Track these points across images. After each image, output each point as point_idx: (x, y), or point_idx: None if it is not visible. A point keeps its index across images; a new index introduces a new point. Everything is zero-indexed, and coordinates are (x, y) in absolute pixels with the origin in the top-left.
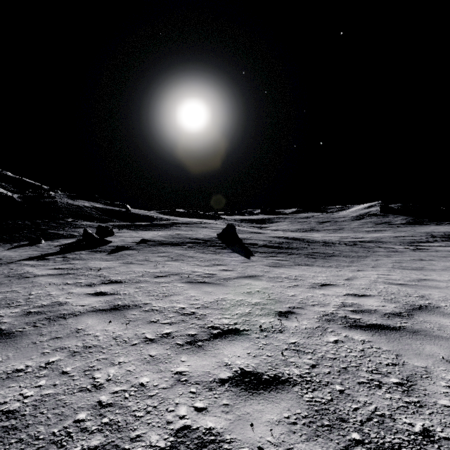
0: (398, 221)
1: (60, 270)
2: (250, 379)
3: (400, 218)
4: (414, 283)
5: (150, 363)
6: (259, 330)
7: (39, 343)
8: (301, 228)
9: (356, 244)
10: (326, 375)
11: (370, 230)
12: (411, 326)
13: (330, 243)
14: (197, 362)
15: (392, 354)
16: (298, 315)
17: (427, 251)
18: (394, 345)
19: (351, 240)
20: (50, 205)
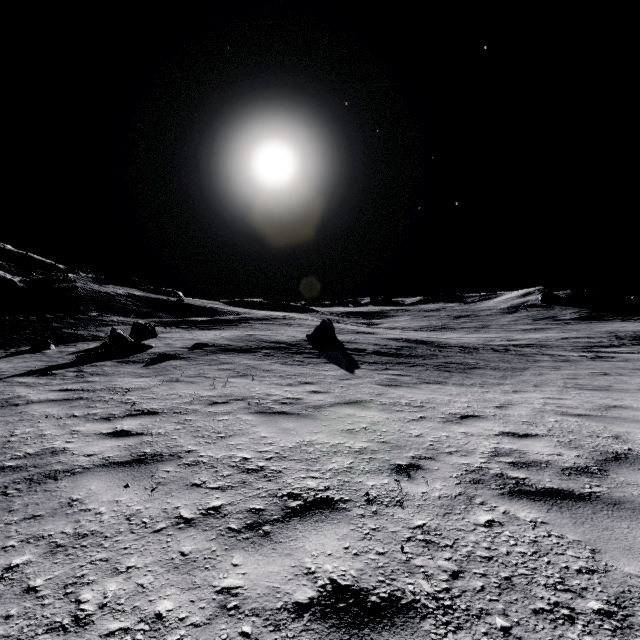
0: (567, 315)
1: (68, 392)
2: (347, 603)
3: (570, 311)
4: (600, 412)
5: (179, 569)
6: (364, 502)
7: (3, 527)
8: (428, 325)
9: (508, 349)
10: (478, 594)
11: (527, 329)
12: (608, 493)
13: (470, 348)
14: (258, 567)
15: (585, 549)
16: (427, 471)
17: (613, 360)
18: (585, 531)
19: (500, 343)
20: (66, 293)
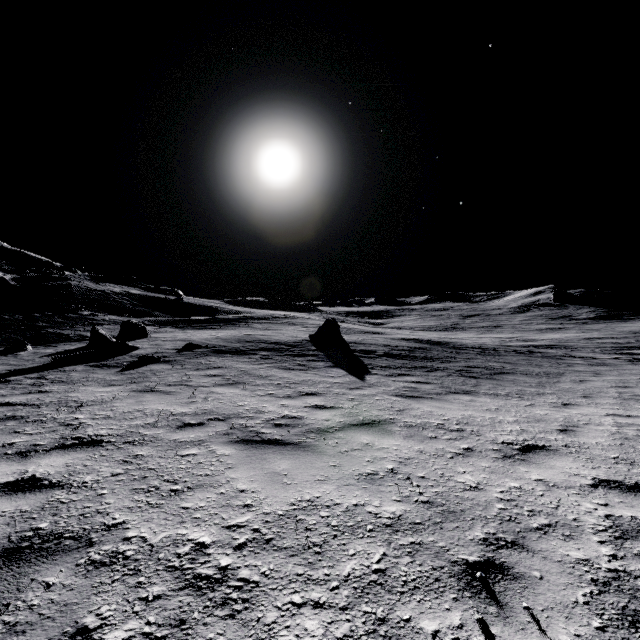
0: (583, 314)
1: (5, 408)
2: None
3: (585, 310)
4: None
5: None
6: None
7: None
8: (437, 324)
9: (532, 351)
10: None
11: (543, 329)
12: None
13: (490, 350)
14: None
15: None
16: (524, 585)
17: None
18: None
19: (518, 343)
20: (60, 291)
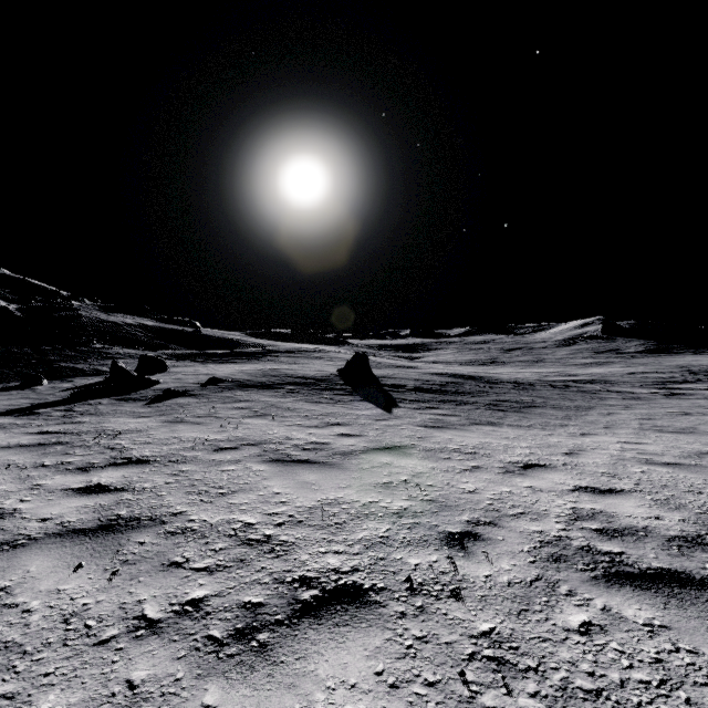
0: (631, 347)
1: (47, 436)
2: None
3: (634, 343)
4: (693, 460)
5: None
6: (405, 591)
7: None
8: (475, 359)
9: (568, 386)
10: None
11: (587, 363)
12: None
13: (525, 384)
14: None
15: None
16: (488, 543)
17: (691, 398)
18: None
19: (558, 378)
20: (68, 322)
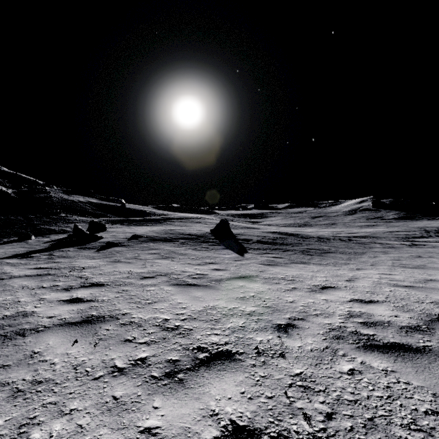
0: (390, 216)
1: (41, 270)
2: None
3: (392, 213)
4: (421, 284)
5: (111, 411)
6: (255, 354)
7: None
8: (294, 222)
9: (350, 239)
10: (348, 433)
11: (363, 225)
12: (438, 346)
13: (324, 239)
14: (174, 409)
15: (428, 394)
16: (300, 329)
17: (424, 247)
18: (425, 378)
19: (345, 235)
20: (44, 200)
